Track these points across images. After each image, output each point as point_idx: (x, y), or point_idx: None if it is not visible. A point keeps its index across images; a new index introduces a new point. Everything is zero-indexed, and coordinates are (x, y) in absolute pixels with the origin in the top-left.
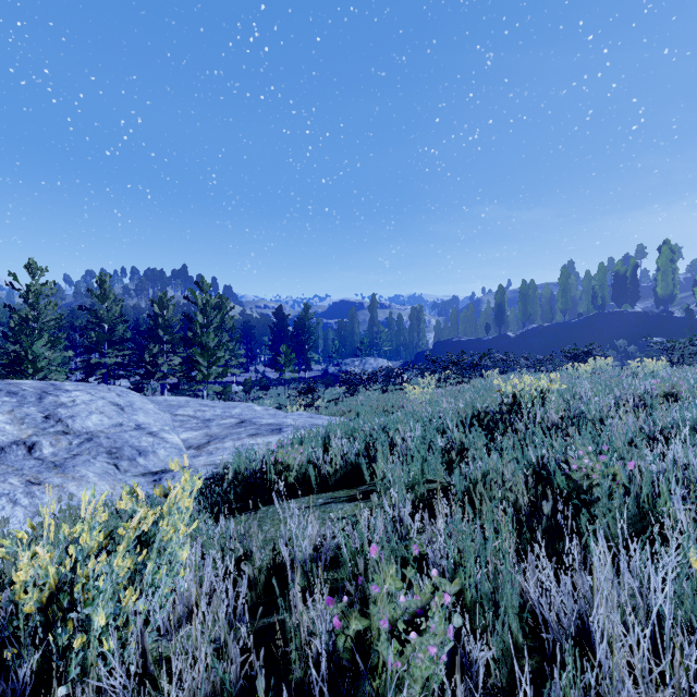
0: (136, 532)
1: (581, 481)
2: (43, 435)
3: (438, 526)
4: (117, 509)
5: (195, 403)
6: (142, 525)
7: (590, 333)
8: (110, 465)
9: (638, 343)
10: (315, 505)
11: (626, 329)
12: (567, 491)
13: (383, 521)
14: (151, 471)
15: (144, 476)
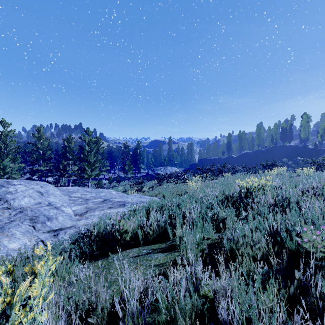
0: None
1: (309, 249)
2: None
3: (222, 282)
4: (27, 255)
5: (82, 190)
6: None
7: (271, 155)
8: (30, 227)
9: (293, 160)
10: (141, 255)
11: (287, 153)
12: (294, 251)
13: (185, 275)
14: (53, 229)
15: (49, 232)
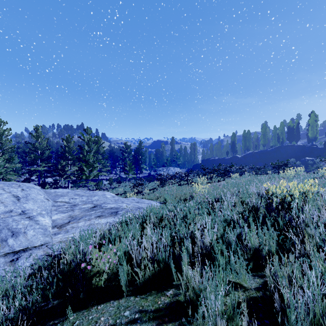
0: None
1: None
2: None
3: None
4: None
5: (72, 193)
6: None
7: (277, 155)
8: None
9: (301, 160)
10: (119, 325)
11: (294, 153)
12: None
13: None
14: (15, 250)
15: (5, 256)
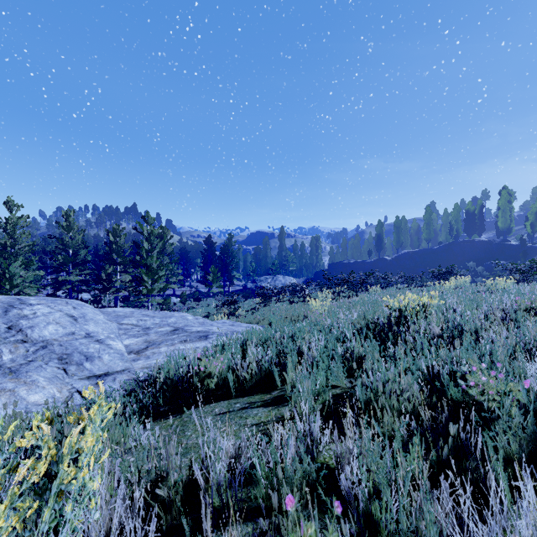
0: (23, 485)
1: (477, 397)
2: (4, 343)
3: (347, 443)
4: (59, 412)
5: (138, 314)
6: (30, 477)
7: (448, 257)
8: (60, 370)
9: (484, 264)
10: (233, 410)
11: (475, 254)
12: (460, 402)
13: (295, 435)
14: (96, 374)
15: (88, 379)
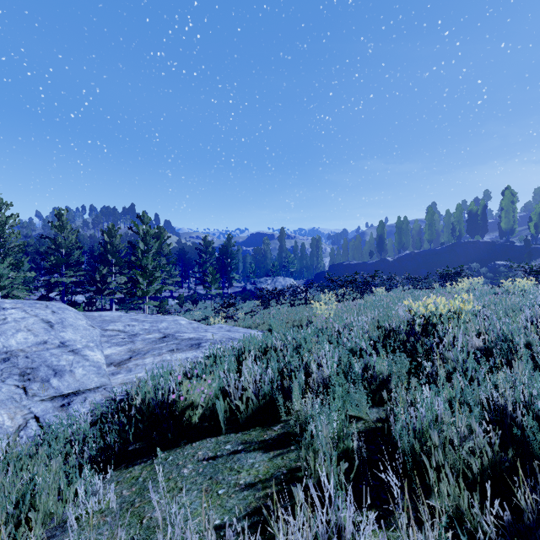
0: None
1: None
2: None
3: None
4: None
5: (127, 318)
6: None
7: (451, 258)
8: (18, 389)
9: (488, 266)
10: (221, 456)
11: (478, 255)
12: None
13: (313, 533)
14: (63, 393)
15: (52, 400)
